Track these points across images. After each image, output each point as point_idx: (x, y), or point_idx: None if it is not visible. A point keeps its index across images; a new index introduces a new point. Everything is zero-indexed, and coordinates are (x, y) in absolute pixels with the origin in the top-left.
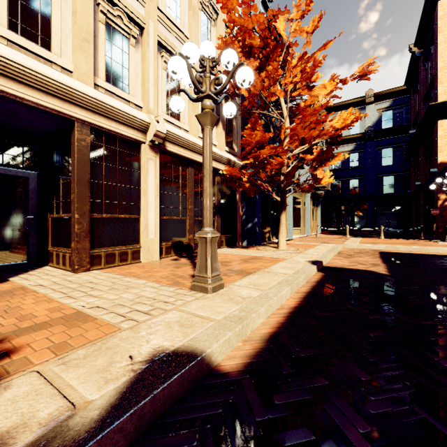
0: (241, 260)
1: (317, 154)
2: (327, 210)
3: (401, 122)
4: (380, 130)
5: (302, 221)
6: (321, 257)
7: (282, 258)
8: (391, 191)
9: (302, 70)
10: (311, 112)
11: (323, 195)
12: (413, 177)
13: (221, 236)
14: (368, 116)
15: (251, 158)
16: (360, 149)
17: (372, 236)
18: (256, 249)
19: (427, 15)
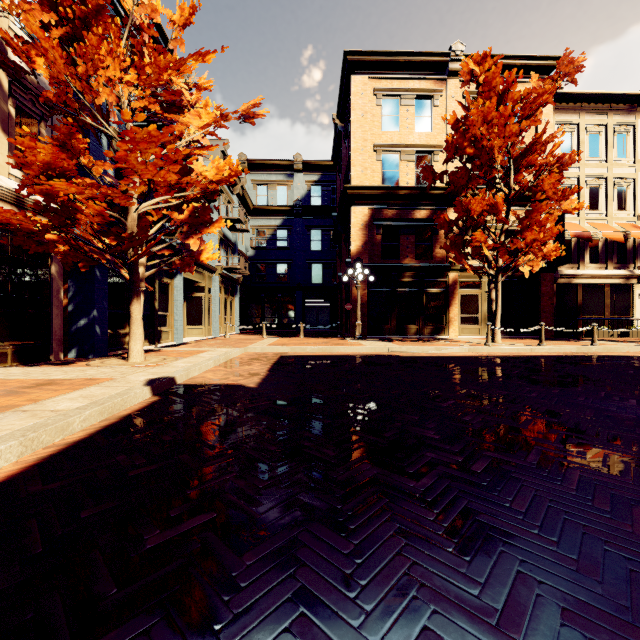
0: (6, 390)
1: (189, 213)
2: (251, 302)
3: (330, 202)
4: (309, 207)
5: (206, 315)
6: (181, 370)
7: (108, 379)
8: (320, 281)
9: (136, 65)
10: (145, 137)
11: (241, 280)
12: (339, 267)
13: (1, 344)
14: (297, 187)
15: (35, 193)
16: (289, 225)
17: (297, 335)
18: (84, 365)
19: (344, 86)
